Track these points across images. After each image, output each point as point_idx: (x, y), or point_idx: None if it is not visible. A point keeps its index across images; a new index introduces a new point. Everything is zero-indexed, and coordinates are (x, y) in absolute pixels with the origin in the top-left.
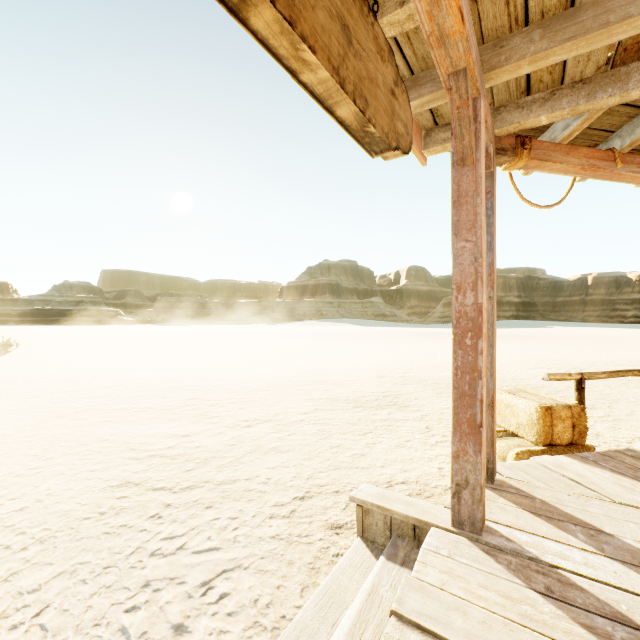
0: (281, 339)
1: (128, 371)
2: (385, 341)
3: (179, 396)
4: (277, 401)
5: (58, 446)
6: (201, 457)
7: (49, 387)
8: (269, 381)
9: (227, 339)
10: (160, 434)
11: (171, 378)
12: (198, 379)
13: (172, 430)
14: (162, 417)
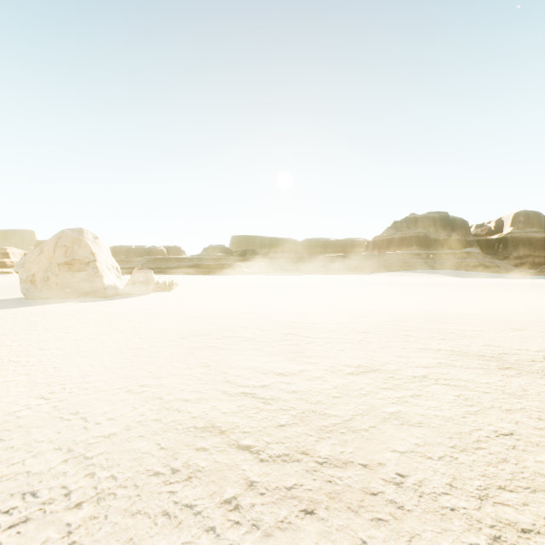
0: (370, 286)
1: (240, 306)
2: (495, 291)
3: (278, 330)
4: (382, 346)
5: (170, 365)
6: (297, 408)
7: (185, 314)
8: (367, 323)
9: (320, 285)
10: (256, 368)
11: (272, 313)
12: (295, 316)
13: (268, 365)
14: (260, 349)
